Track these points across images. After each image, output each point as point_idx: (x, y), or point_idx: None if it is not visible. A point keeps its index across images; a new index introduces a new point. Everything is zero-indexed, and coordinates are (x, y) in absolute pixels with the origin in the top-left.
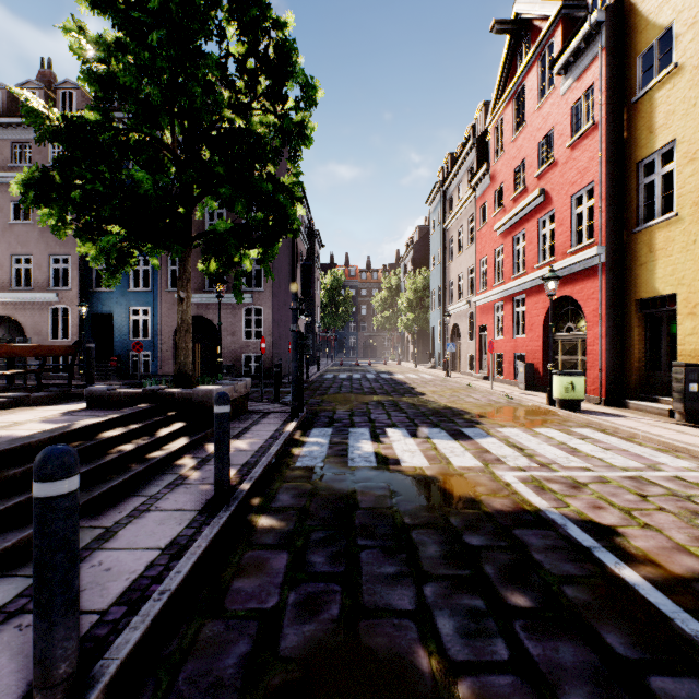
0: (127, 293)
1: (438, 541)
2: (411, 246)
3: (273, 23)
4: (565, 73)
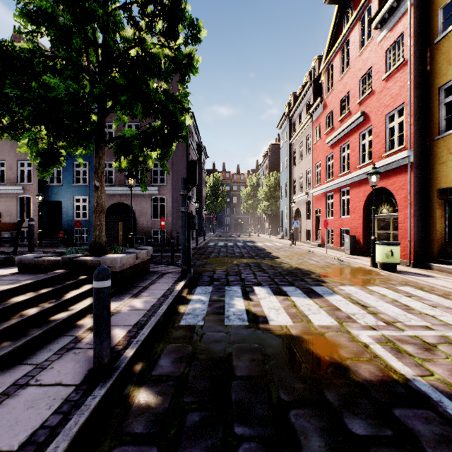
0: (71, 187)
1: (319, 427)
2: (266, 157)
3: None
4: (380, 27)
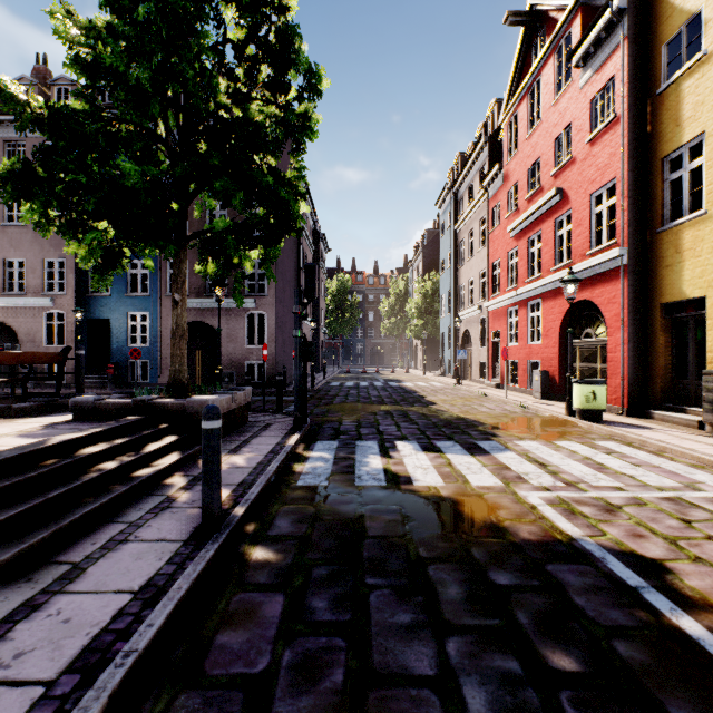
0: (124, 297)
1: (459, 579)
2: (419, 250)
3: (274, 6)
4: (583, 65)
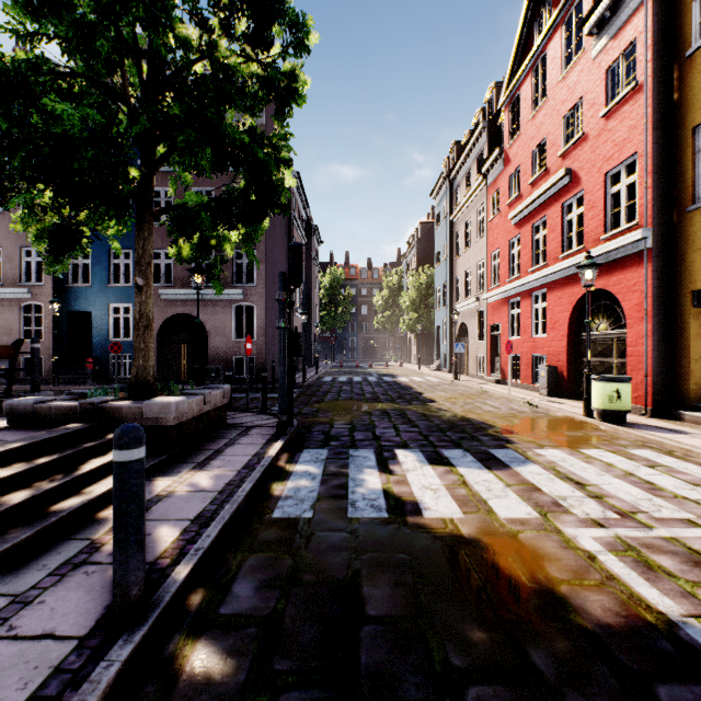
0: (106, 288)
1: None
2: (413, 242)
3: None
4: (597, 32)
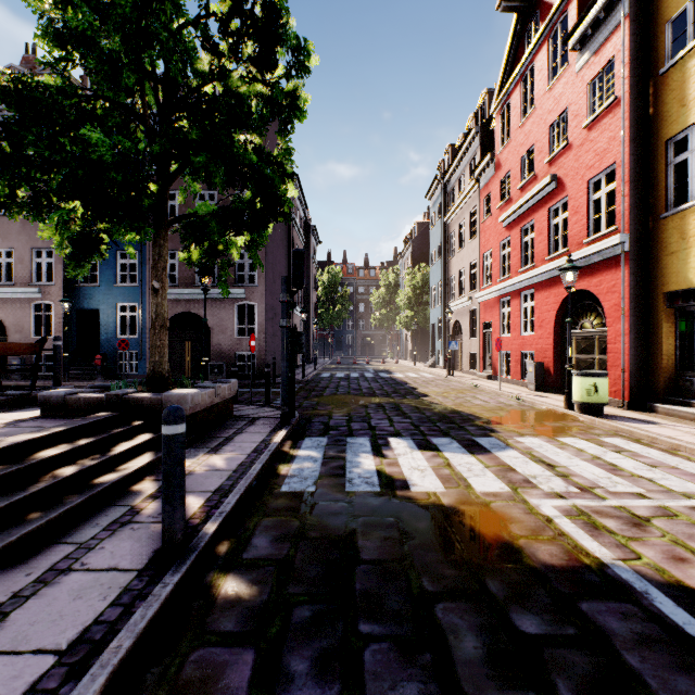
0: (113, 288)
1: (475, 625)
2: (409, 242)
3: None
4: (580, 48)
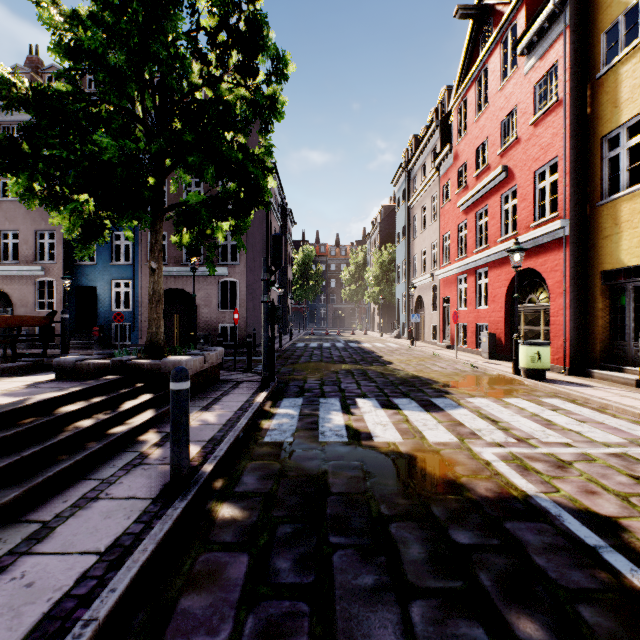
0: (109, 266)
1: (421, 538)
2: (377, 224)
3: None
4: (528, 53)
